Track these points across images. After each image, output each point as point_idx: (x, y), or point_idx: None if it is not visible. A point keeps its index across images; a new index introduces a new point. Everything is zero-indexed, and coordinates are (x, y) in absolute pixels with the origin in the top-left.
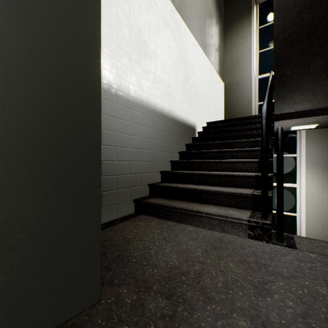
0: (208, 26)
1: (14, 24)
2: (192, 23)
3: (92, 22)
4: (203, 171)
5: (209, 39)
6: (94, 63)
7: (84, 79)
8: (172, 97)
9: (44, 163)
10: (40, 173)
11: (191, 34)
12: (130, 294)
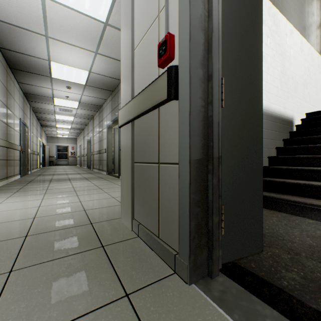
0: (308, 4)
1: (228, 82)
2: (289, 10)
3: (258, 64)
4: (314, 167)
5: (309, 18)
6: (259, 91)
7: (254, 103)
8: (269, 93)
9: (238, 158)
10: (237, 164)
11: (288, 22)
12: (283, 254)
